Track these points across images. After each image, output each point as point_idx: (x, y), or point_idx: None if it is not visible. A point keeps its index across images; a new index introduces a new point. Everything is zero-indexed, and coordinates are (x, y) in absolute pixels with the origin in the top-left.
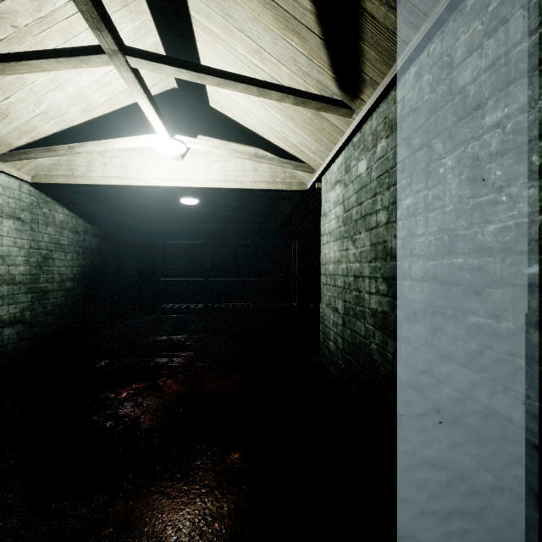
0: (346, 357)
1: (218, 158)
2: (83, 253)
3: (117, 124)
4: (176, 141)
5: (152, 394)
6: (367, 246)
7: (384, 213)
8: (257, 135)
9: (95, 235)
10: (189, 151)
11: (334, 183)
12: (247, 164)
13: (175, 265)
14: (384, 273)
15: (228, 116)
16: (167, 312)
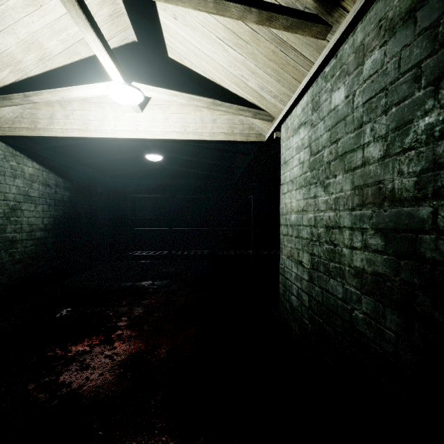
0: (314, 318)
1: (177, 110)
2: (55, 205)
3: (78, 78)
4: (132, 87)
5: (103, 352)
6: (346, 190)
7: (377, 146)
8: (216, 85)
9: (67, 188)
10: (148, 103)
11: (298, 127)
12: (206, 116)
13: (144, 216)
14: (377, 222)
15: (186, 66)
16: (136, 258)
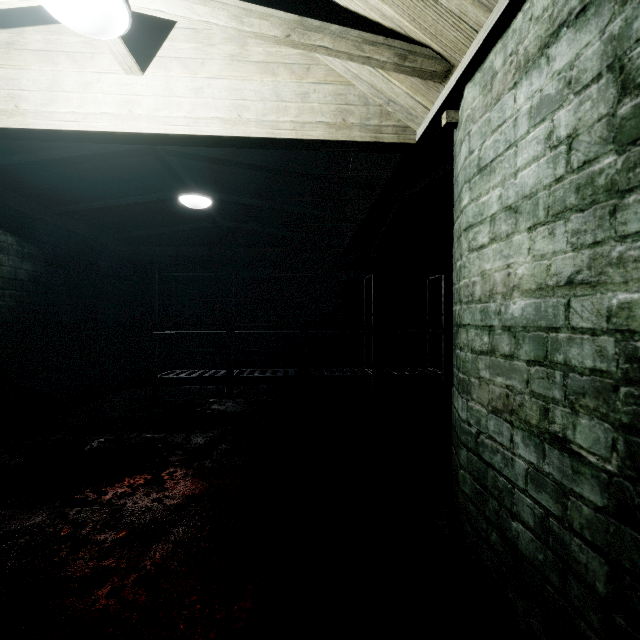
0: None
1: (220, 72)
2: None
3: None
4: None
5: None
6: None
7: None
8: None
9: (28, 256)
10: (157, 54)
11: (541, 45)
12: (285, 85)
13: (185, 310)
14: None
15: None
16: (172, 383)
